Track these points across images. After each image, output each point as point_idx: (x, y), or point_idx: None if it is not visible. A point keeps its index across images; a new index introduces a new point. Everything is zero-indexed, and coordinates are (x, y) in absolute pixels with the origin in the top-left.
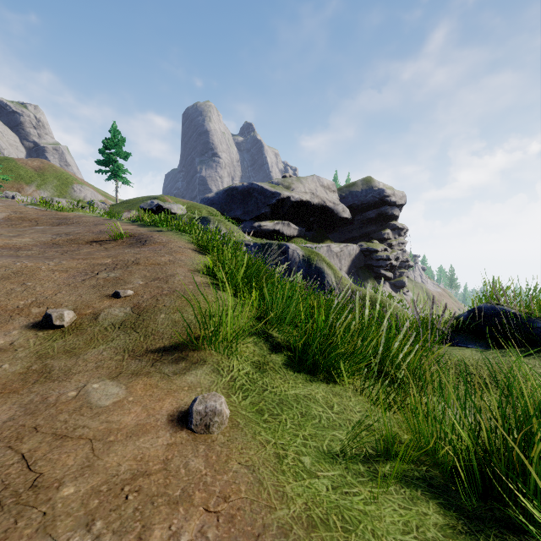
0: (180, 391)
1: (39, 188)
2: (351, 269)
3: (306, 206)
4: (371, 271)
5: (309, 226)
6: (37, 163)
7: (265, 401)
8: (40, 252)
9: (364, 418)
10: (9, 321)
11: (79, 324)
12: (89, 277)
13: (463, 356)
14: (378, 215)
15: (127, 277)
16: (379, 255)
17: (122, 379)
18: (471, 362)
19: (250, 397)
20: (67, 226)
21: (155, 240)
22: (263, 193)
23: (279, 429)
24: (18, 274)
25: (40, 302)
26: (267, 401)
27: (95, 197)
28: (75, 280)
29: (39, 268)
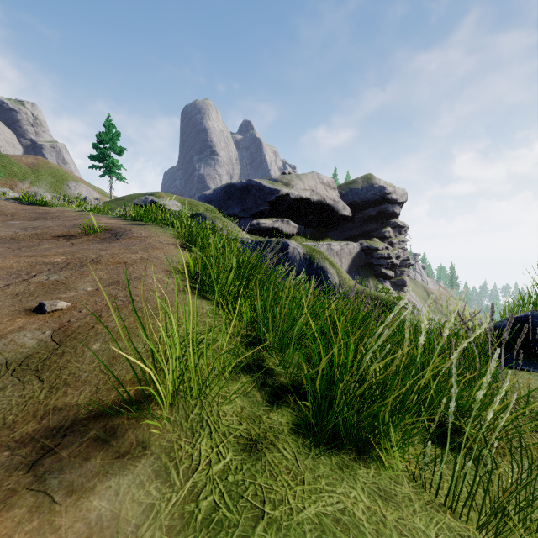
0: None
1: (33, 185)
2: (351, 267)
3: (306, 203)
4: (372, 270)
5: (309, 224)
6: (31, 160)
7: None
8: None
9: None
10: None
11: None
12: (18, 281)
13: (531, 387)
14: (378, 212)
15: (73, 281)
16: (380, 254)
17: None
18: None
19: None
20: (43, 221)
21: (133, 234)
22: (262, 189)
23: None
24: None
25: None
26: None
27: (90, 194)
28: None
29: None
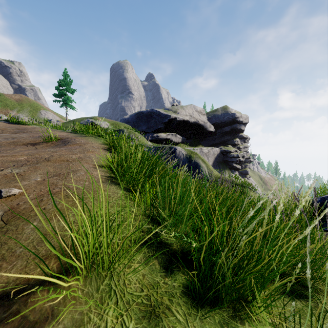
0: None
1: (18, 112)
2: (214, 163)
3: (186, 124)
4: (227, 164)
5: (188, 136)
6: (18, 97)
7: None
8: None
9: None
10: None
11: None
12: None
13: None
14: (231, 129)
15: (28, 173)
16: (232, 154)
17: None
18: None
19: None
20: (21, 134)
21: (75, 142)
22: (159, 115)
23: None
24: None
25: None
26: None
27: (54, 118)
28: None
29: None
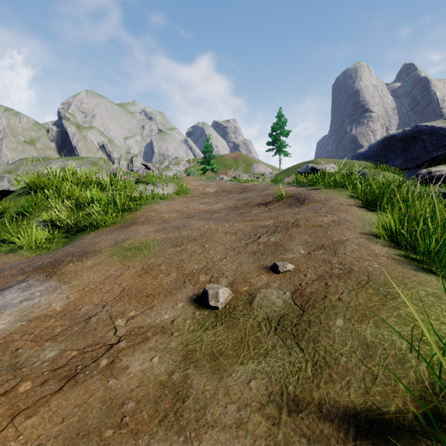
0: None
1: (235, 171)
2: None
3: None
4: None
5: None
6: (234, 155)
7: None
8: (225, 214)
9: None
10: (181, 288)
11: (232, 307)
12: (251, 241)
13: None
14: None
15: (286, 243)
16: None
17: None
18: None
19: None
20: (246, 193)
21: (314, 198)
22: (434, 133)
23: None
24: (202, 236)
25: (208, 267)
26: None
27: (265, 170)
28: (240, 243)
29: (217, 230)
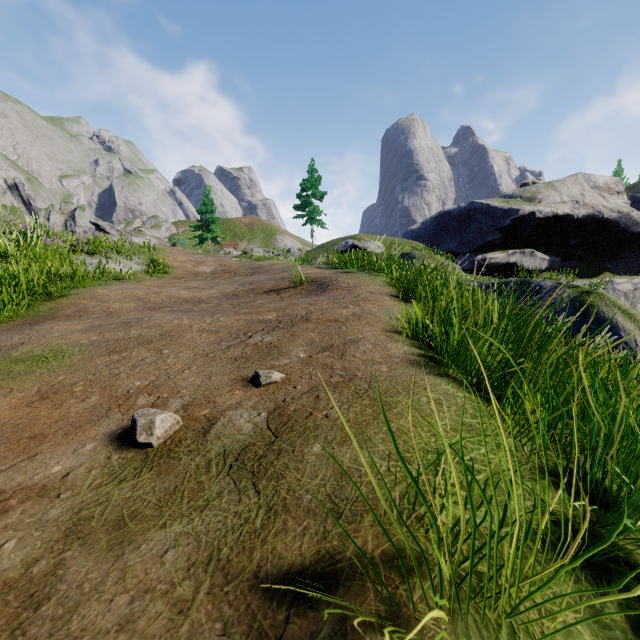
0: None
1: (249, 243)
2: None
3: (563, 223)
4: None
5: (569, 254)
6: (248, 220)
7: None
8: (215, 305)
9: None
10: (100, 420)
11: (176, 441)
12: (236, 342)
13: None
14: None
15: (285, 344)
16: None
17: None
18: None
19: None
20: (257, 276)
21: (340, 284)
22: (489, 213)
23: None
24: (163, 336)
25: (157, 384)
26: None
27: (294, 245)
28: (218, 346)
29: (190, 327)
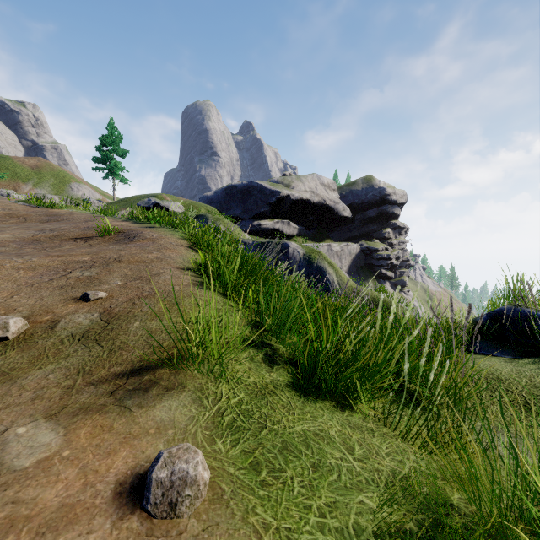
0: (142, 437)
1: (36, 187)
2: (351, 268)
3: (306, 205)
4: (372, 271)
5: (309, 225)
6: (34, 161)
7: (262, 446)
8: (15, 248)
9: (396, 464)
10: None
11: (29, 335)
12: (58, 276)
13: (493, 367)
14: (378, 214)
15: (104, 276)
16: (379, 254)
17: (63, 418)
18: (503, 375)
19: (242, 442)
20: (55, 223)
21: (145, 236)
22: (262, 191)
23: (283, 498)
24: None
25: None
26: (265, 446)
27: (92, 195)
28: (41, 279)
29: (2, 266)
